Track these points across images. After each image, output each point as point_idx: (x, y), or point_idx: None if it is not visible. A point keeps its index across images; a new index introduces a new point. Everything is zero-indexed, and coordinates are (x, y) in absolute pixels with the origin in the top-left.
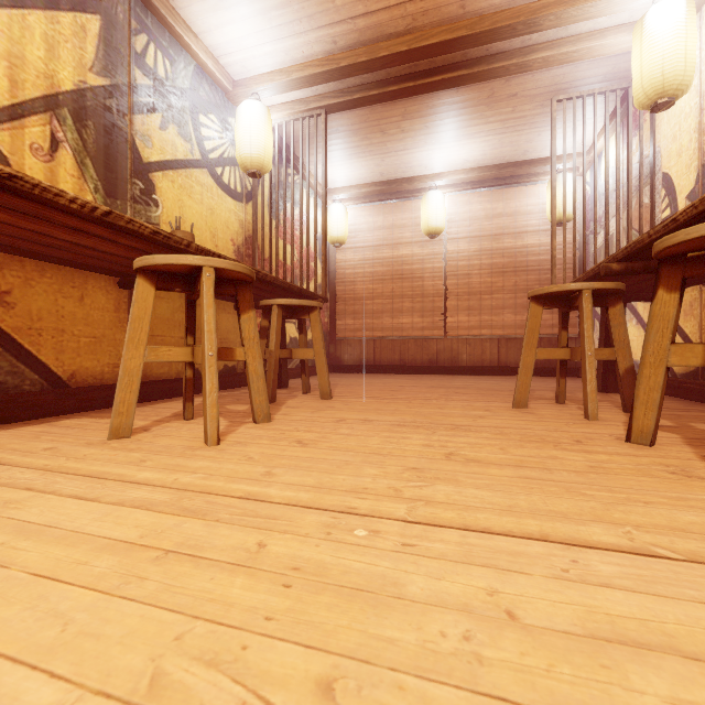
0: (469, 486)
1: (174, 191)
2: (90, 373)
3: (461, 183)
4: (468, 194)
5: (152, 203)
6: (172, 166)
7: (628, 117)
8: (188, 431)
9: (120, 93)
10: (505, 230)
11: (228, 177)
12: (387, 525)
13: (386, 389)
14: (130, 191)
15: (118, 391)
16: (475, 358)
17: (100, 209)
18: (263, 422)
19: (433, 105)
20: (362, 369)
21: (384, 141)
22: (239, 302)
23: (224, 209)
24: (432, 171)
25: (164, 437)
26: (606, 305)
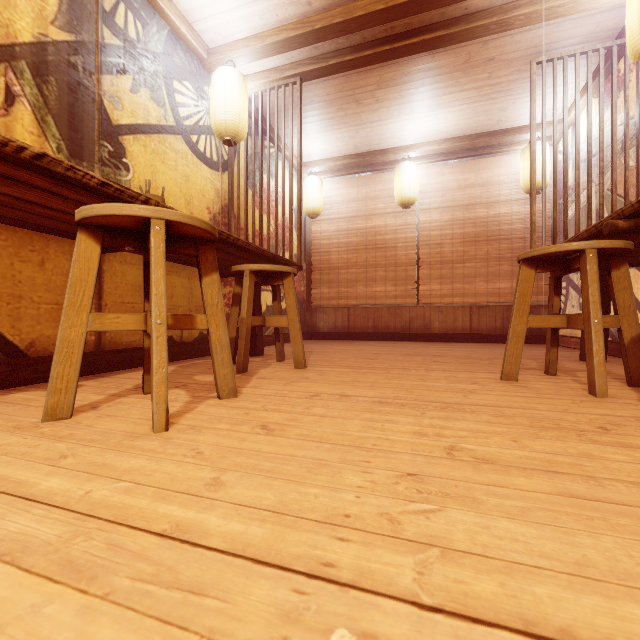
0: (497, 512)
1: (146, 155)
2: (52, 342)
3: (433, 155)
4: (440, 165)
5: (122, 166)
6: (144, 131)
7: (612, 76)
8: (141, 409)
9: (86, 50)
10: (477, 200)
11: (204, 146)
12: (387, 618)
13: (361, 357)
14: (98, 153)
15: (55, 365)
16: (447, 325)
17: (29, 151)
18: (228, 397)
19: (408, 72)
20: (337, 336)
21: (359, 112)
22: (200, 263)
23: (199, 177)
24: (405, 143)
25: (109, 419)
26: (608, 268)
